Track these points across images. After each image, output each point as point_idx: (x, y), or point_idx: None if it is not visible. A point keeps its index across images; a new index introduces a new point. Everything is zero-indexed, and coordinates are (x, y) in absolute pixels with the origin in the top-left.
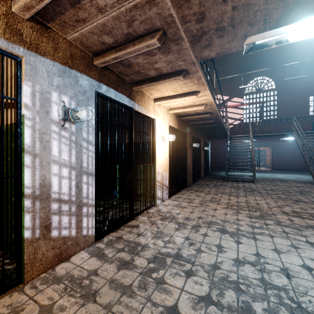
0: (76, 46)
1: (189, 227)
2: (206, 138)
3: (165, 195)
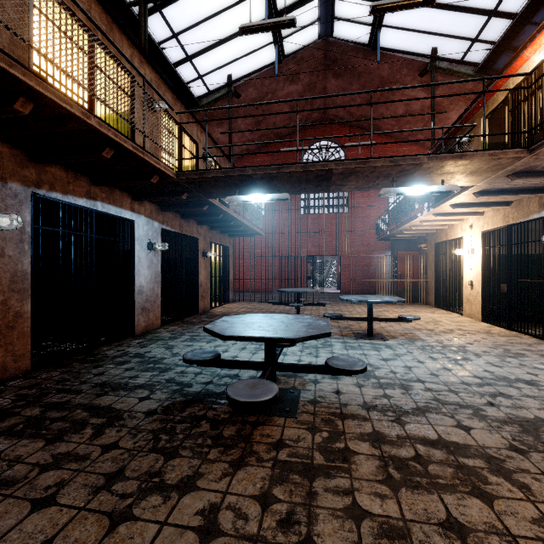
0: None
1: None
2: None
3: None
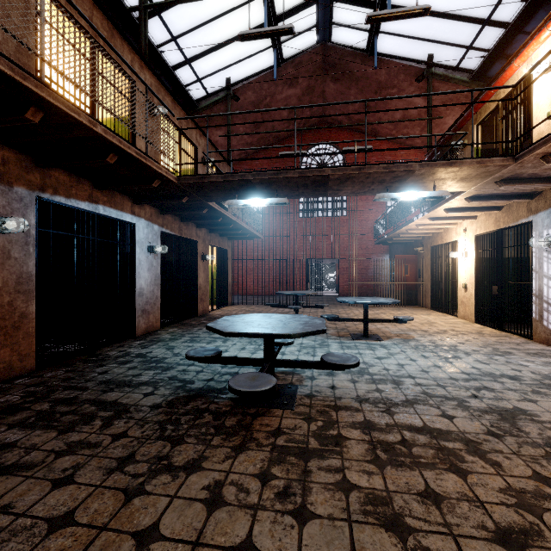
0: None
1: None
2: None
3: None
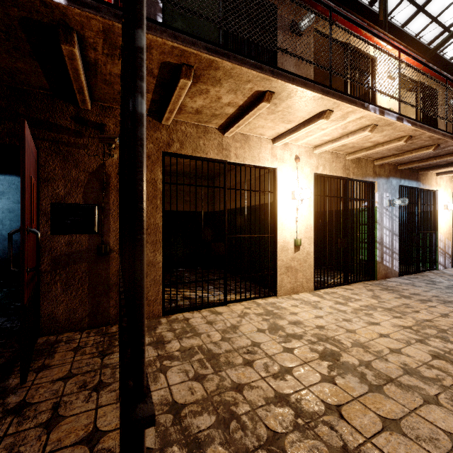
0: (391, 164)
1: None
2: None
3: (447, 263)
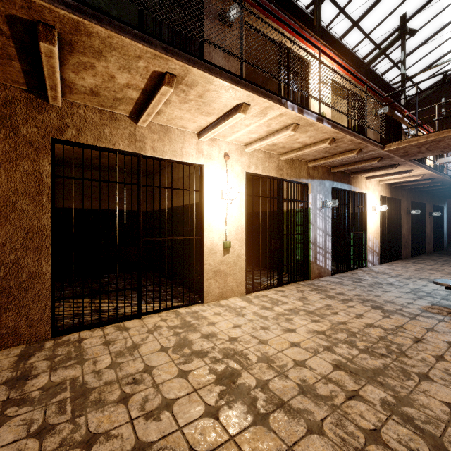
0: (324, 167)
1: (400, 278)
2: (437, 199)
3: (376, 261)
